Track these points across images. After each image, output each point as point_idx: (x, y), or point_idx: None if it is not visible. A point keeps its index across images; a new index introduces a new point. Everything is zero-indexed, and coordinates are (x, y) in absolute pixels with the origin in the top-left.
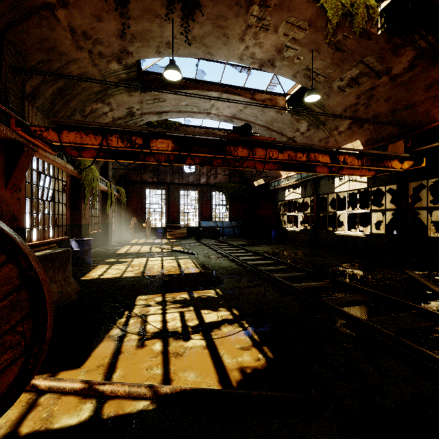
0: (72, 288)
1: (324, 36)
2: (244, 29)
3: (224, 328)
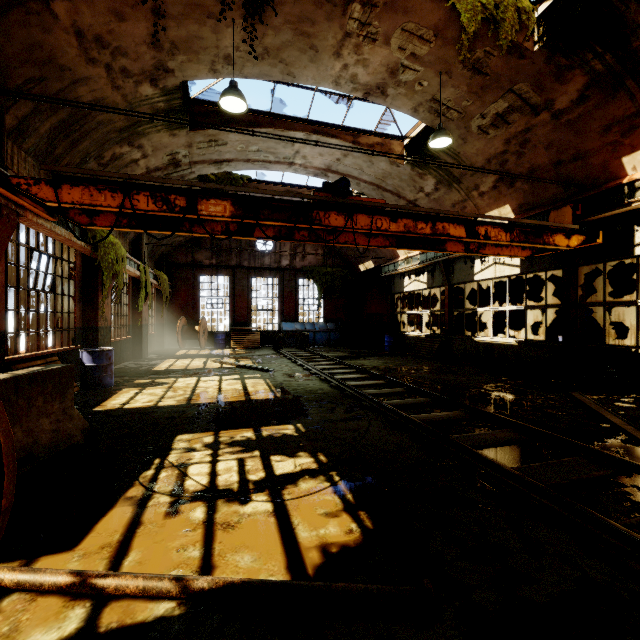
0: (75, 424)
1: (458, 52)
2: (340, 38)
3: (303, 483)
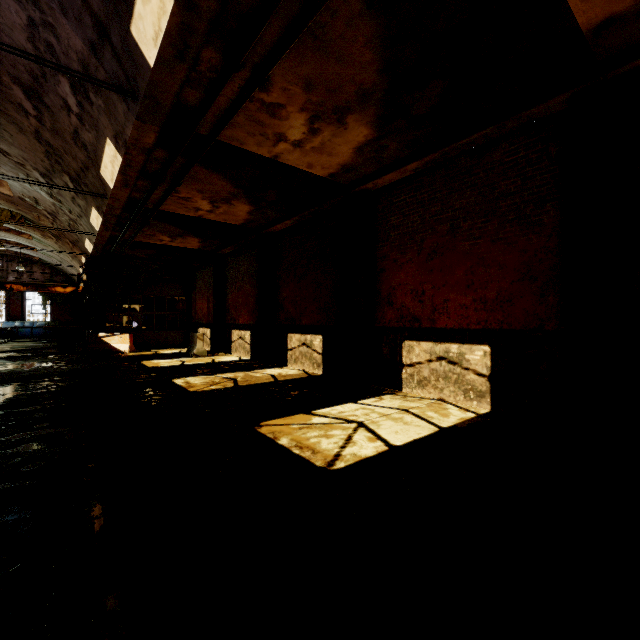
0: None
1: None
2: None
3: None
